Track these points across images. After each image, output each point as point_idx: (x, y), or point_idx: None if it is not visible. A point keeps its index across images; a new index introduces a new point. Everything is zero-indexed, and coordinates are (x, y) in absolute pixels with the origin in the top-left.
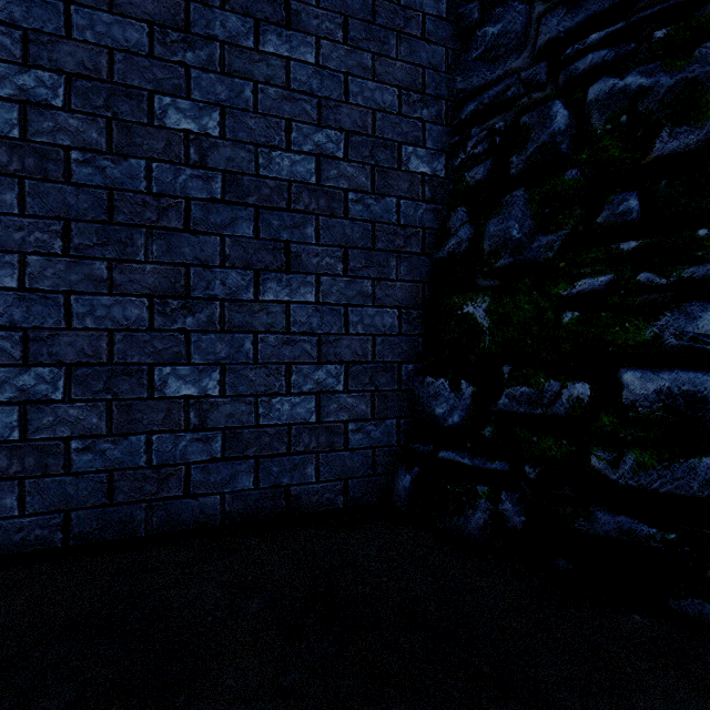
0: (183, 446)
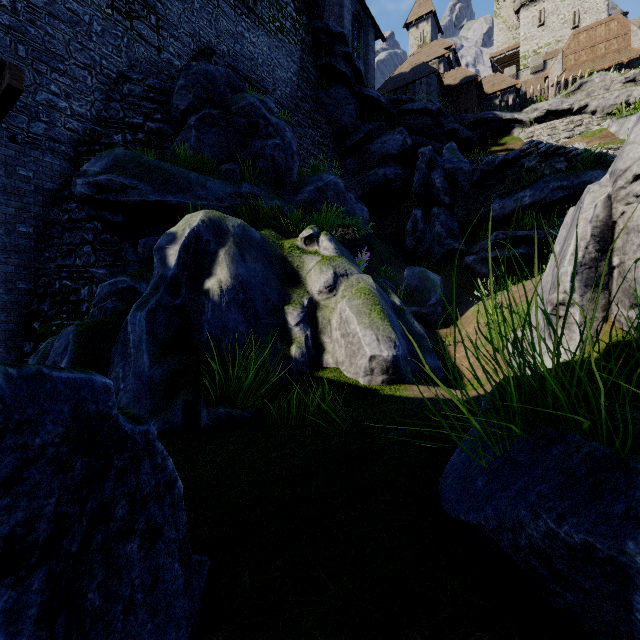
0: None
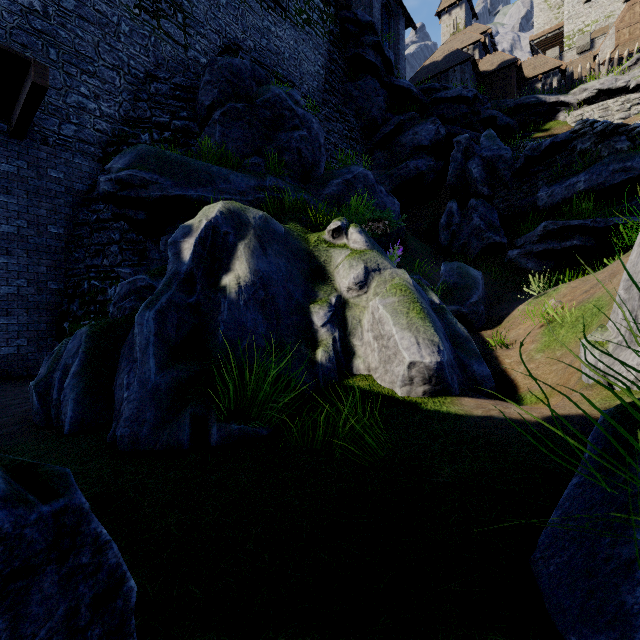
0: None
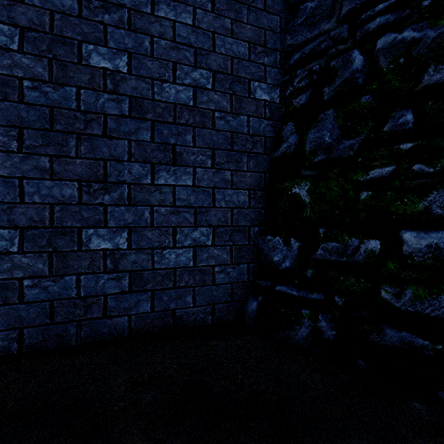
0: (102, 283)
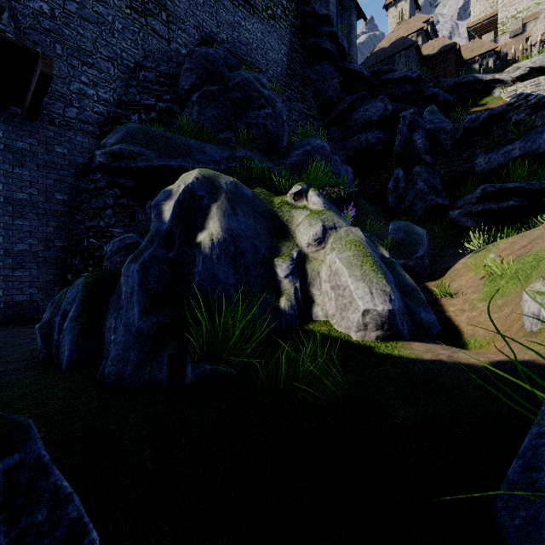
0: None
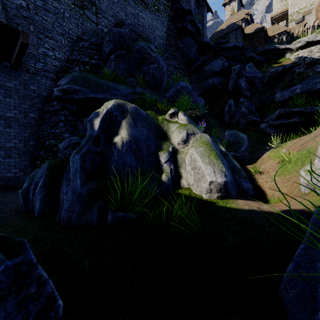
0: None
